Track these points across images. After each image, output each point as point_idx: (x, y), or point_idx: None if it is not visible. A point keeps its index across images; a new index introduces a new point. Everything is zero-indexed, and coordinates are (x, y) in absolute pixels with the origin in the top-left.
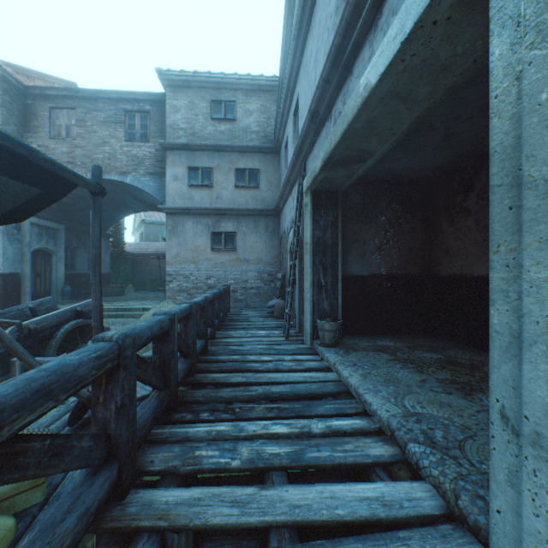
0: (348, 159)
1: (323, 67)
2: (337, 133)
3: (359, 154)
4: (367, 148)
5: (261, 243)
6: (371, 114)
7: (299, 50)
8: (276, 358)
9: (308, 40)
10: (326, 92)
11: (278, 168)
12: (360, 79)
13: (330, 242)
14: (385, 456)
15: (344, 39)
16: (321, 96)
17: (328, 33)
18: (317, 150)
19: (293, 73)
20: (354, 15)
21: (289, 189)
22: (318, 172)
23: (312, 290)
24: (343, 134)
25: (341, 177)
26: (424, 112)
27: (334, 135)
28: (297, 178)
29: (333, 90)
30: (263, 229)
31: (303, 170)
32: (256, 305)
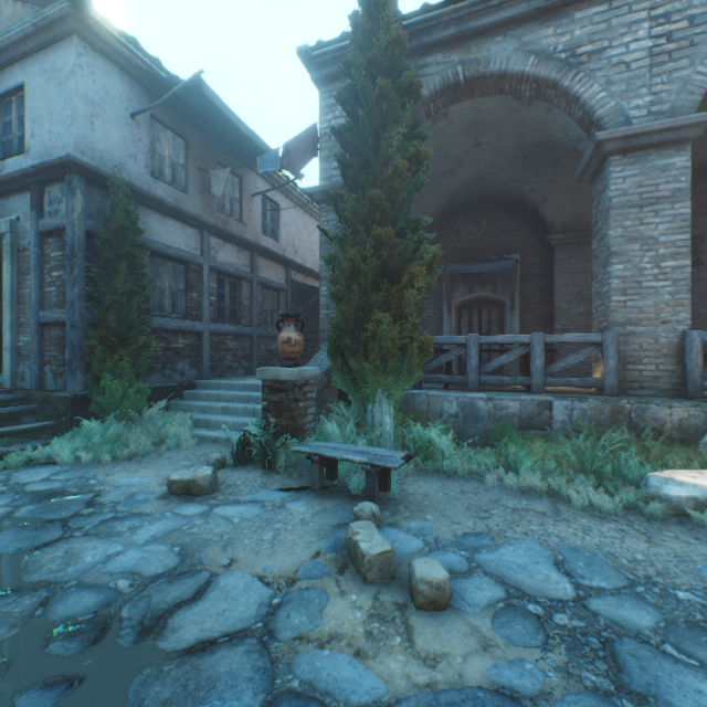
0: None
1: None
2: None
3: None
4: None
5: None
6: None
7: None
8: None
9: None
10: None
11: None
12: None
13: None
14: None
15: None
16: None
17: None
18: None
19: None
20: None
21: None
22: None
23: None
24: None
25: None
26: (2, 251)
27: None
28: None
29: None
30: None
31: None
32: None
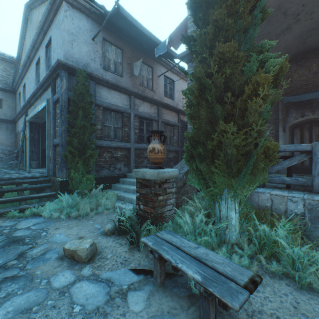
0: (39, 118)
1: (30, 95)
2: (34, 113)
3: (42, 118)
4: (44, 117)
5: (4, 135)
6: (41, 113)
7: (25, 70)
8: (15, 171)
9: (29, 72)
10: (32, 100)
11: (15, 100)
12: (39, 104)
13: (37, 138)
14: (39, 173)
15: (35, 95)
16: (31, 100)
17: (34, 82)
18: (31, 110)
19: (23, 74)
20: (36, 93)
21: (21, 115)
22: (31, 118)
23: (30, 153)
24: (35, 114)
25: (39, 120)
26: None
27: (34, 113)
28: (25, 113)
29: (34, 101)
30: (5, 129)
31: (27, 113)
32: (0, 166)
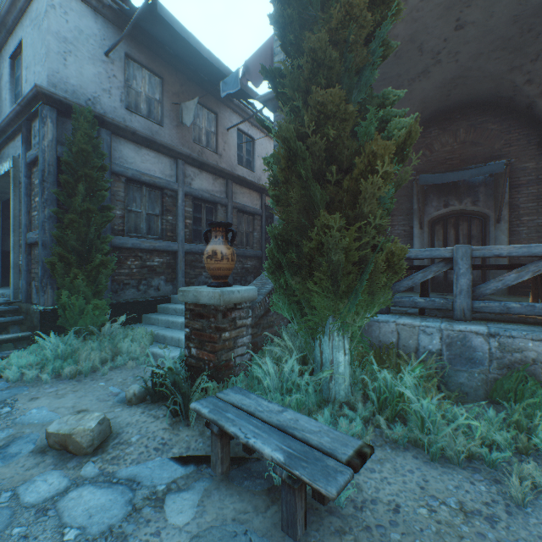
0: None
1: None
2: None
3: (3, 191)
4: (7, 191)
5: None
6: None
7: None
8: None
9: None
10: None
11: None
12: None
13: None
14: None
15: None
16: None
17: None
18: None
19: None
20: None
21: None
22: None
23: None
24: None
25: None
26: None
27: None
28: None
29: None
30: None
31: None
32: None
